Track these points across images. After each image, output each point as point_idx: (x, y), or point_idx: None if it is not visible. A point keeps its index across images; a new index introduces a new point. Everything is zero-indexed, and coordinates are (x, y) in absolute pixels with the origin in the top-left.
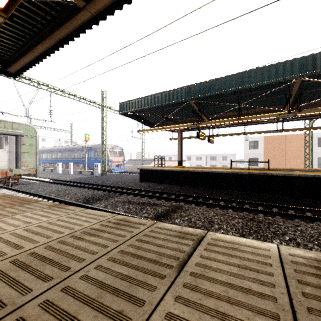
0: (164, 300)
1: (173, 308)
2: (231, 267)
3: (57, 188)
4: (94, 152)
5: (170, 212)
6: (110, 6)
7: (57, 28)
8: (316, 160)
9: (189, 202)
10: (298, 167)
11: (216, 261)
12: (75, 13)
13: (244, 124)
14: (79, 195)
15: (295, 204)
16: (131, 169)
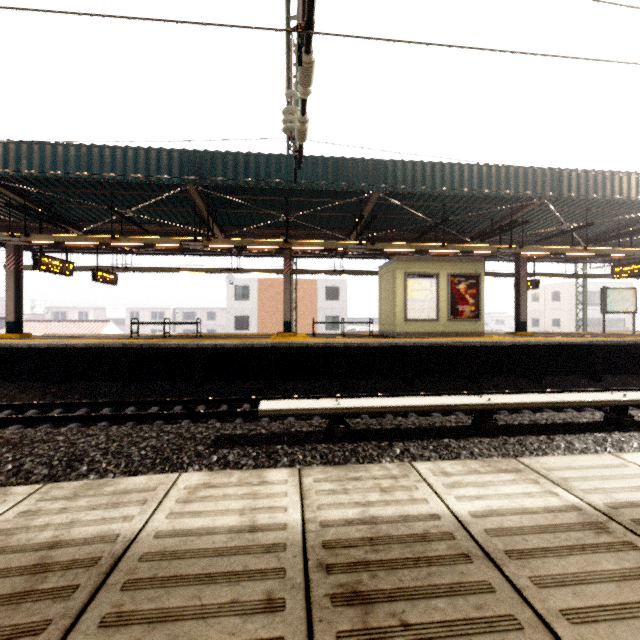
0: None
1: None
2: None
3: None
4: None
5: None
6: None
7: None
8: (324, 320)
9: None
10: (303, 331)
11: None
12: None
13: (178, 251)
14: None
15: (191, 394)
16: None
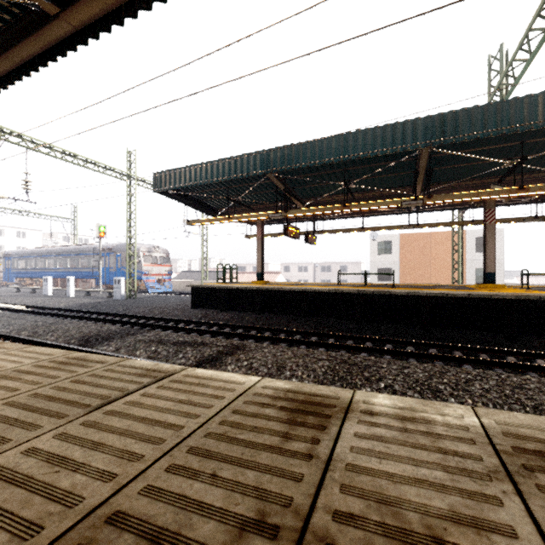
0: (38, 438)
1: (43, 444)
2: (169, 403)
3: (35, 321)
4: (115, 258)
5: (223, 355)
6: (104, 17)
7: (15, 44)
8: (473, 272)
9: (262, 340)
10: (448, 283)
11: (158, 398)
12: (43, 22)
13: (362, 214)
14: (75, 332)
15: (421, 337)
16: (183, 287)
